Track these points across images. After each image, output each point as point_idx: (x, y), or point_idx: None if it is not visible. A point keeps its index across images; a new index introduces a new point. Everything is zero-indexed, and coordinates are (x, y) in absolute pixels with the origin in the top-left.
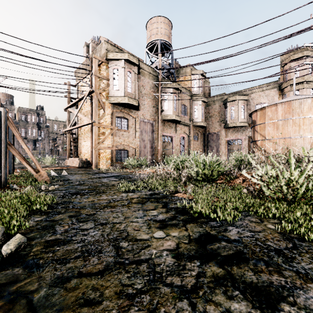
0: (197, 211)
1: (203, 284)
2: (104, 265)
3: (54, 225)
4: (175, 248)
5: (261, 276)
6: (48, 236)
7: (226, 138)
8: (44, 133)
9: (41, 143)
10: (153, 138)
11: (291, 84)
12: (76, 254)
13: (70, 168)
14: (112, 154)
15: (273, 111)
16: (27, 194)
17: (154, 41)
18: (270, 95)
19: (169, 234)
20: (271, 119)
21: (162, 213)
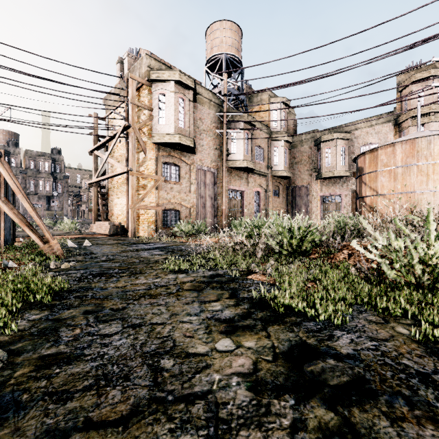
0: (284, 303)
1: None
2: (131, 405)
3: (59, 327)
4: (252, 371)
5: (404, 429)
6: (45, 347)
7: (319, 194)
8: (61, 187)
9: (58, 200)
10: (216, 193)
11: (412, 116)
12: (86, 381)
13: (96, 236)
14: (157, 216)
15: (388, 154)
16: (26, 276)
17: (217, 56)
18: (382, 132)
19: (241, 343)
20: (385, 165)
21: (228, 308)
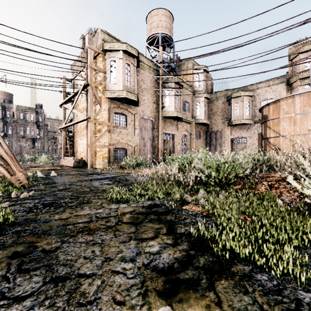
0: (227, 246)
1: None
2: None
3: None
4: None
5: None
6: None
7: (229, 136)
8: (43, 132)
9: (40, 141)
10: (154, 135)
11: (301, 78)
12: None
13: (64, 168)
14: (109, 153)
15: (289, 104)
16: None
17: (155, 35)
18: (277, 90)
19: None
20: (286, 113)
21: (167, 249)
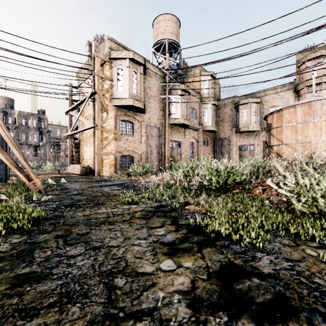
0: (215, 230)
1: None
2: (87, 322)
3: (34, 249)
4: (190, 289)
5: None
6: (20, 267)
7: (237, 143)
8: (45, 139)
9: (43, 148)
10: (160, 143)
11: (308, 85)
12: (51, 299)
13: (71, 175)
14: (116, 161)
15: (291, 113)
16: (13, 206)
17: (161, 41)
18: (285, 97)
19: (181, 264)
20: (289, 121)
21: (170, 233)
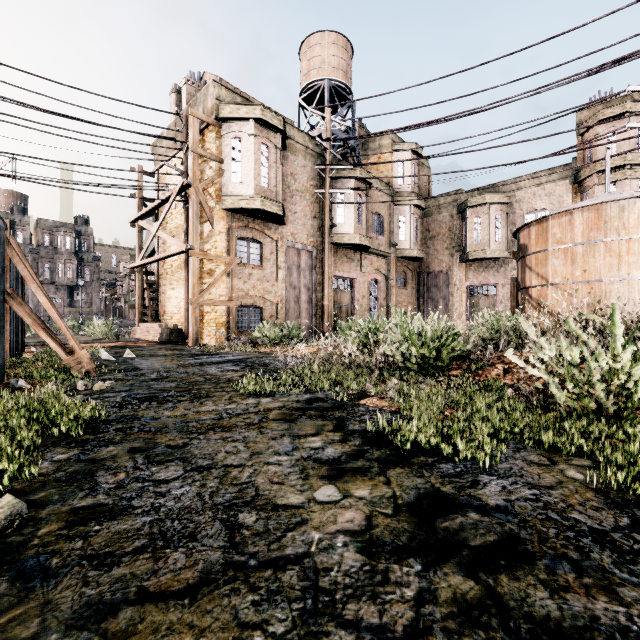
0: (411, 438)
1: (432, 622)
2: (199, 572)
3: (95, 470)
4: (364, 528)
5: (568, 601)
6: (78, 498)
7: (464, 283)
8: (90, 273)
9: (85, 292)
10: (314, 282)
11: (599, 170)
12: (137, 542)
13: (141, 344)
14: (229, 316)
15: (563, 226)
16: (44, 400)
17: (316, 83)
18: (555, 193)
19: (349, 492)
20: (559, 241)
21: (332, 444)
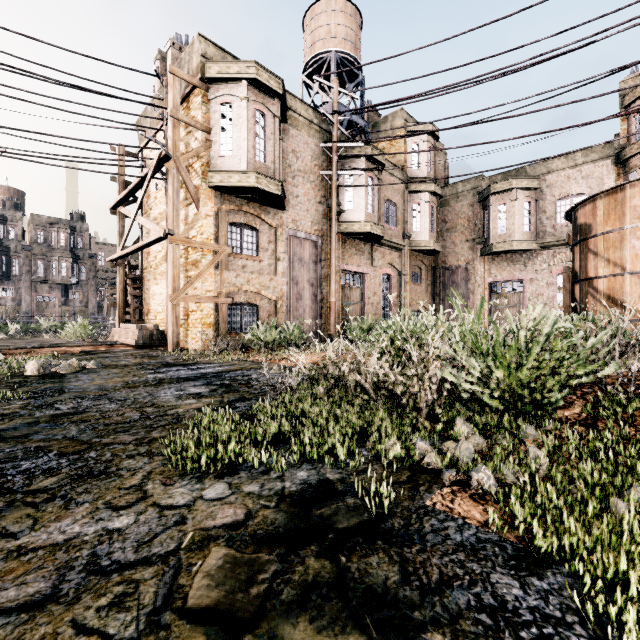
0: None
1: None
2: None
3: None
4: None
5: None
6: None
7: (485, 278)
8: (86, 271)
9: (80, 291)
10: (320, 276)
11: None
12: None
13: (115, 349)
14: (219, 315)
15: None
16: None
17: (322, 56)
18: (593, 175)
19: None
20: None
21: None
